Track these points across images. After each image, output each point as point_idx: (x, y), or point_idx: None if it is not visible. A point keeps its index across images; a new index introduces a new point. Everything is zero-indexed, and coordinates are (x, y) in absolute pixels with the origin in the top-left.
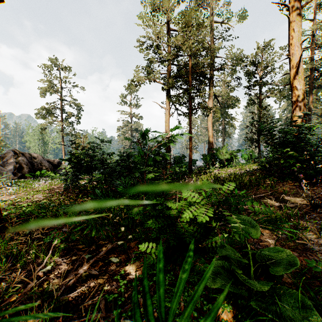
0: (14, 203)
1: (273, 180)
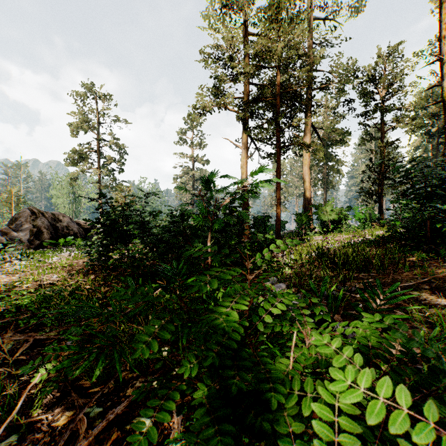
0: (9, 289)
1: (420, 255)
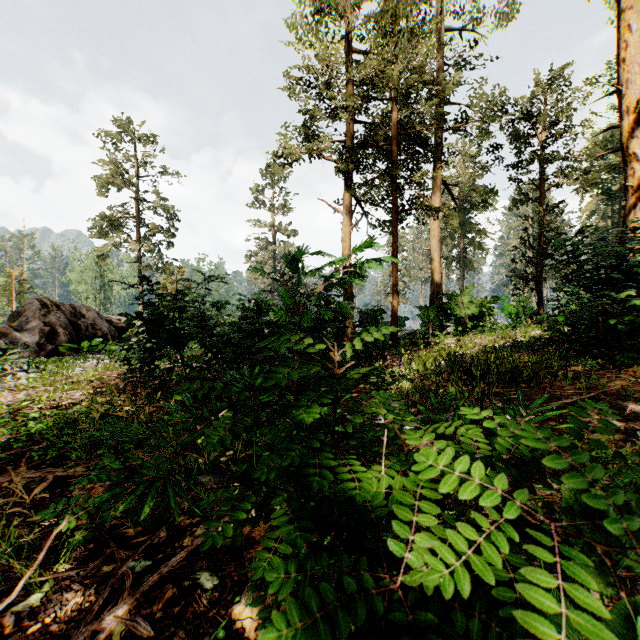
0: (15, 411)
1: (588, 363)
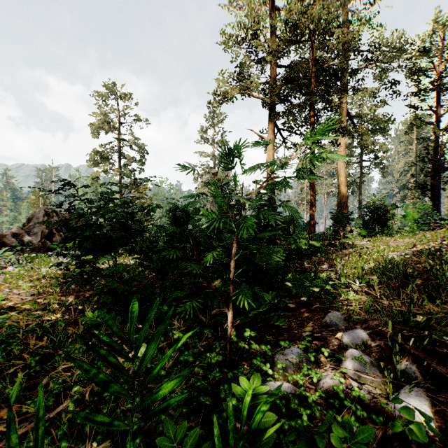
0: None
1: None
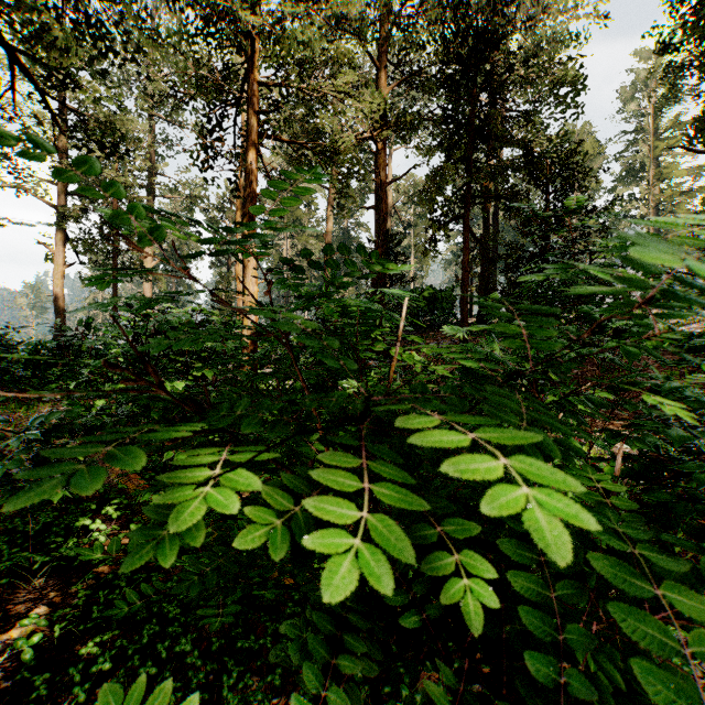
0: None
1: None
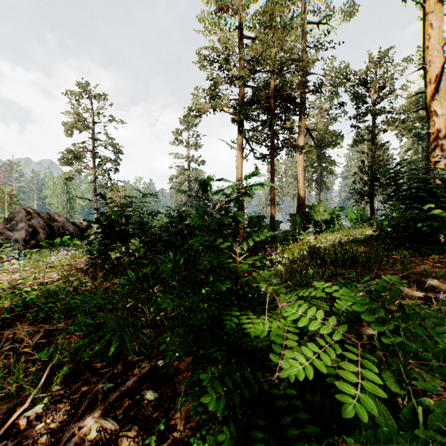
0: (13, 286)
1: (403, 253)
